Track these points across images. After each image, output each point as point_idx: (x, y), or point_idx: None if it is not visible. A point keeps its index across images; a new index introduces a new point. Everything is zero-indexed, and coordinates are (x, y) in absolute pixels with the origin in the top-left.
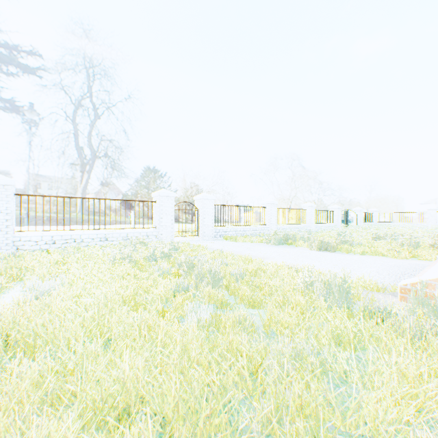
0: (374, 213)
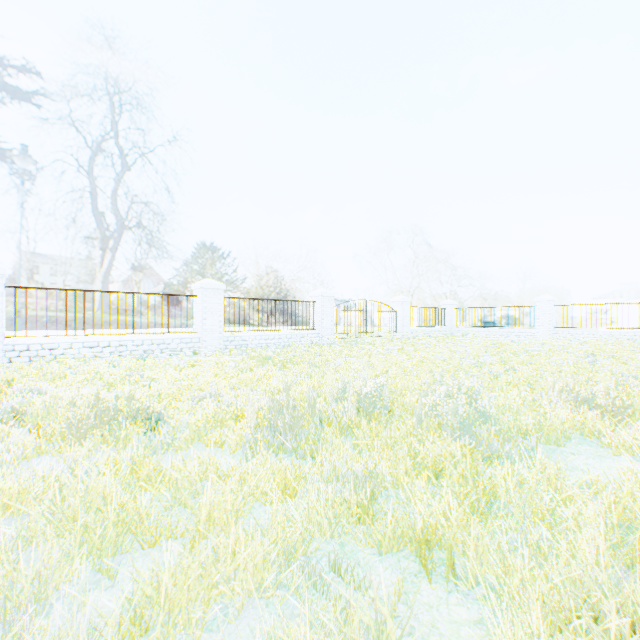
0: (448, 308)
